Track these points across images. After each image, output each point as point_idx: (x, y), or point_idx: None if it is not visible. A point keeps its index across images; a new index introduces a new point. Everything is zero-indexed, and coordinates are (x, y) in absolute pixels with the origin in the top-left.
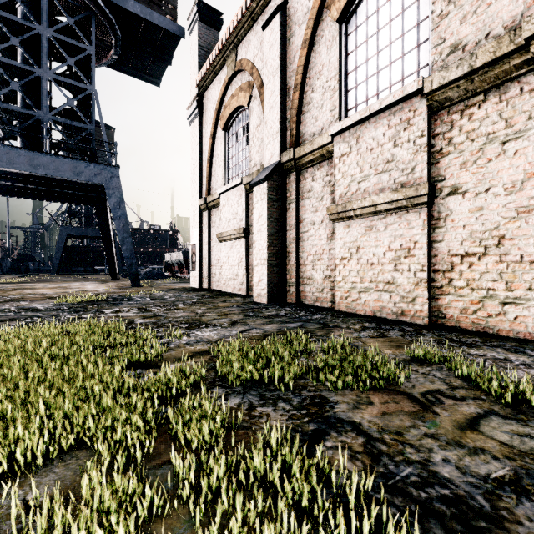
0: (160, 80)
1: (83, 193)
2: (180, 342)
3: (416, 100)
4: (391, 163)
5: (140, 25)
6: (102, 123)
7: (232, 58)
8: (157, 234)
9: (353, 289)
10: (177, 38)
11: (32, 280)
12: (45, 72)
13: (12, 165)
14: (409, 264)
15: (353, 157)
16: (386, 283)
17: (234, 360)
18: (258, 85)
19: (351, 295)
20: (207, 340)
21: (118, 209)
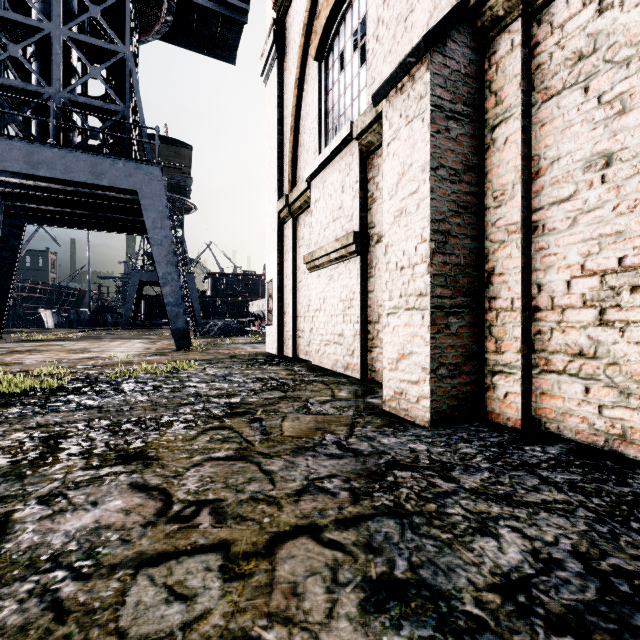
0: (235, 54)
1: (132, 218)
2: None
3: None
4: None
5: None
6: (138, 100)
7: None
8: (247, 280)
9: None
10: None
11: (80, 337)
12: (58, 28)
13: (1, 163)
14: None
15: None
16: None
17: None
18: None
19: None
20: None
21: (158, 229)
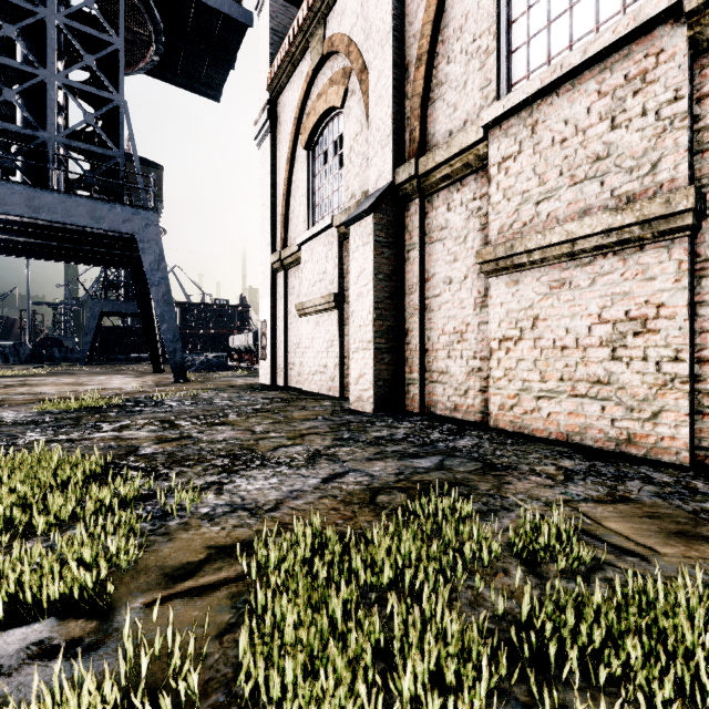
0: (220, 93)
1: (113, 252)
2: (195, 510)
3: (663, 32)
4: (605, 161)
5: (190, 10)
6: (134, 147)
7: (318, 37)
8: (222, 311)
9: (525, 393)
10: (242, 28)
11: (46, 373)
12: (53, 75)
13: (3, 207)
14: (645, 347)
15: (525, 160)
16: (594, 382)
17: (289, 627)
18: (357, 69)
19: (522, 403)
20: (253, 503)
21: (155, 271)
